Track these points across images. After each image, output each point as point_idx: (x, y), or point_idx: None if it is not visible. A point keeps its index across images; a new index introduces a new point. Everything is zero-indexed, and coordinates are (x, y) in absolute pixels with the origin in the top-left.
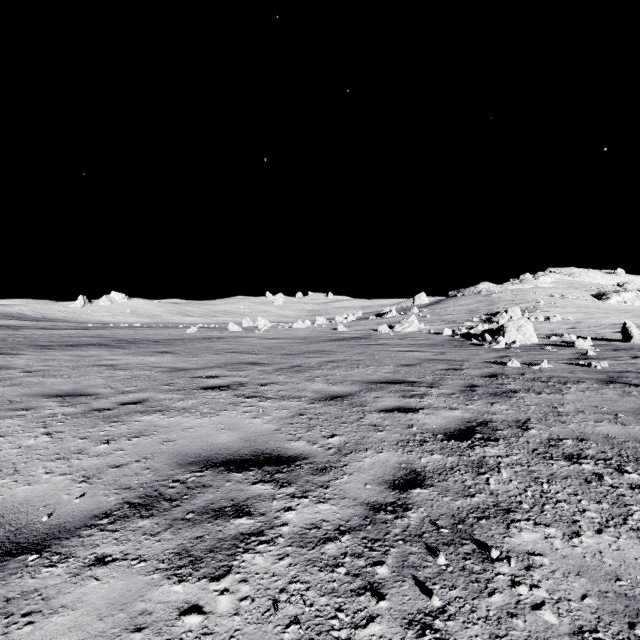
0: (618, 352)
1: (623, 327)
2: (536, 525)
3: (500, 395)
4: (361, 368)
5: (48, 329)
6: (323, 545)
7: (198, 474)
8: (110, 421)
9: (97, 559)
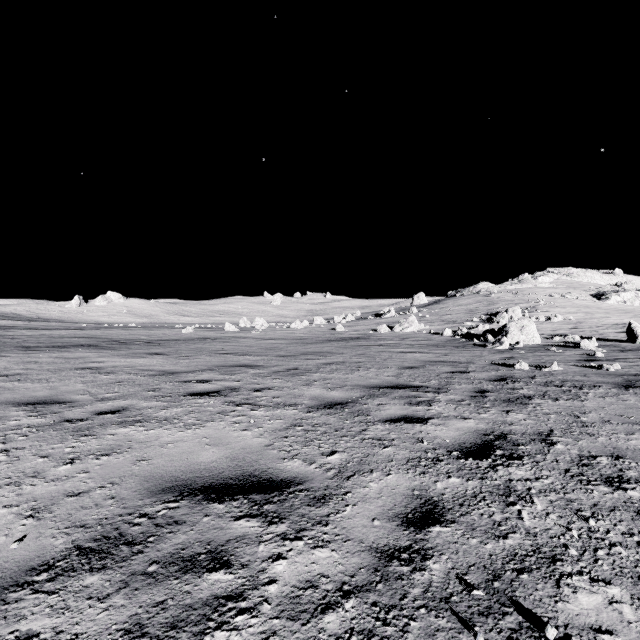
0: (626, 353)
1: (628, 327)
2: (593, 582)
3: (514, 402)
4: (362, 371)
5: (39, 329)
6: (321, 616)
7: (171, 505)
8: (80, 434)
9: None
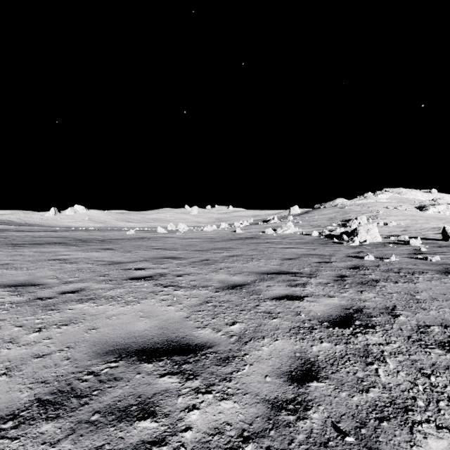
0: (442, 248)
1: (443, 230)
2: (439, 429)
3: (366, 284)
4: (254, 261)
5: (25, 231)
6: None
7: (112, 365)
8: (48, 309)
9: None
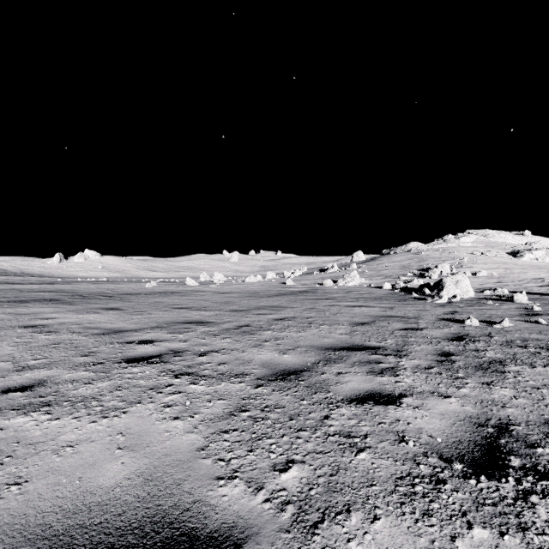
0: None
1: None
2: None
3: (488, 369)
4: (314, 328)
5: (14, 284)
6: None
7: None
8: None
9: None
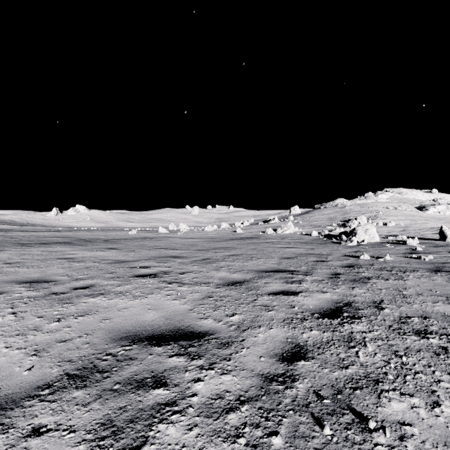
0: (438, 248)
1: (440, 230)
2: (402, 395)
3: (358, 281)
4: (254, 260)
5: (29, 231)
6: (226, 415)
7: (127, 348)
8: (63, 303)
9: (33, 430)
